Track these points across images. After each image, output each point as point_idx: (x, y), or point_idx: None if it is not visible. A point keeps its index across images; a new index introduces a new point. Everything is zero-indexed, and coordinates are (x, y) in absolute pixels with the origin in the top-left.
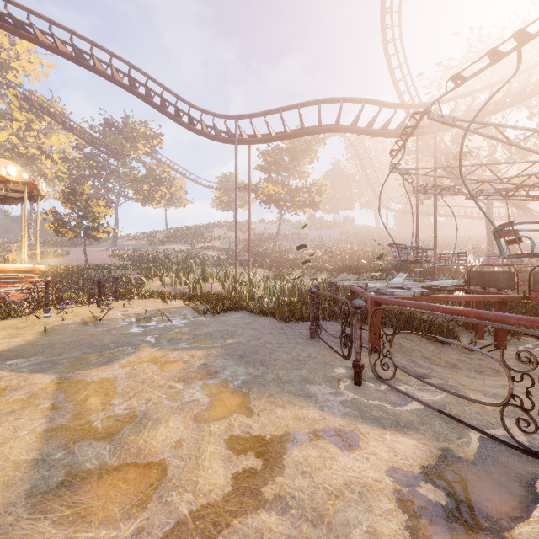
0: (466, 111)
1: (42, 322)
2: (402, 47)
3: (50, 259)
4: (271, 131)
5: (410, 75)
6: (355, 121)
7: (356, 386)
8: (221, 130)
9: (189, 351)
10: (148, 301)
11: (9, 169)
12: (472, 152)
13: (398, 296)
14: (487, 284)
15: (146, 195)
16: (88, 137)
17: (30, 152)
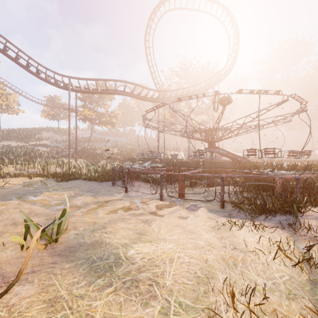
0: (175, 96)
1: None
2: (154, 58)
3: None
4: (90, 88)
5: (157, 71)
6: (132, 92)
7: (126, 193)
8: (58, 80)
9: (66, 192)
10: (16, 179)
11: None
12: (182, 110)
13: (140, 169)
14: (169, 165)
15: None
16: None
17: None
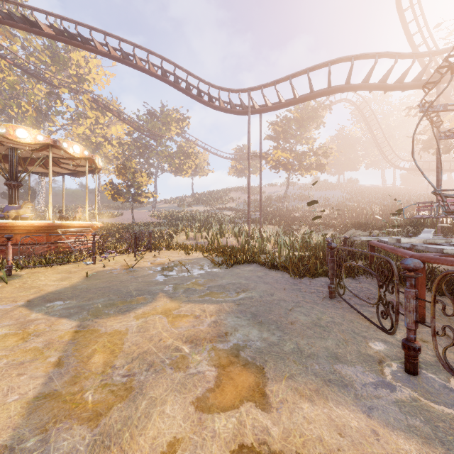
0: None
1: (89, 268)
2: None
3: (109, 219)
4: (281, 99)
5: (427, 26)
6: (367, 77)
7: (410, 376)
8: (235, 104)
9: (202, 304)
10: (174, 252)
11: (75, 148)
12: None
13: (452, 255)
14: None
15: (177, 167)
16: (136, 125)
17: (98, 140)
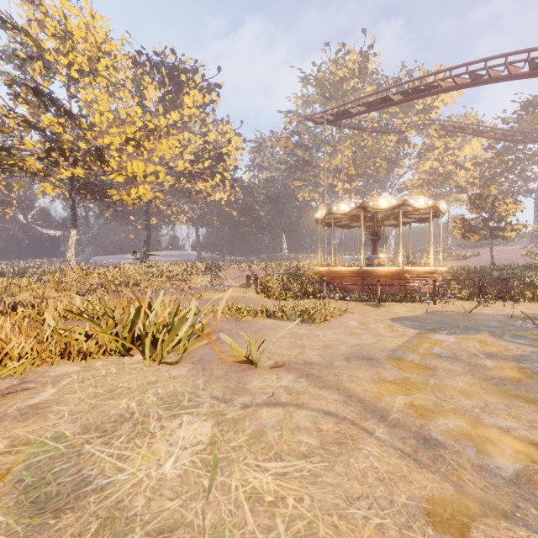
0: None
1: (429, 307)
2: None
3: (460, 261)
4: None
5: None
6: None
7: None
8: None
9: (520, 346)
10: None
11: (419, 202)
12: None
13: None
14: None
15: None
16: (499, 133)
17: (447, 170)
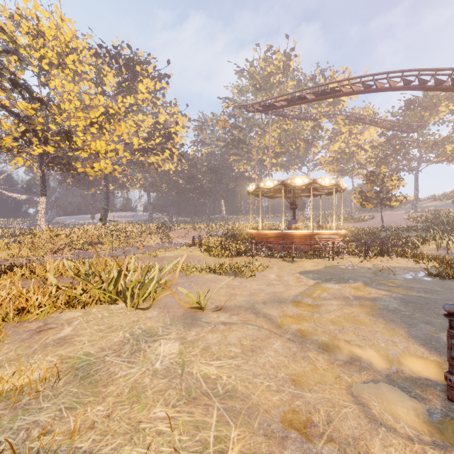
0: None
1: (329, 263)
2: None
3: (360, 223)
4: None
5: None
6: None
7: None
8: None
9: (379, 291)
10: (406, 260)
11: (325, 181)
12: None
13: None
14: None
15: (449, 155)
16: (389, 124)
17: (351, 150)
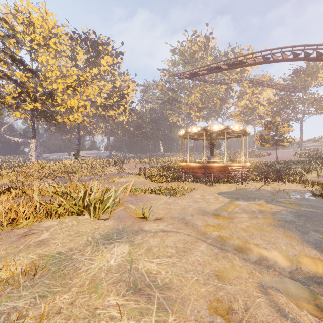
0: None
1: (239, 186)
2: None
3: (260, 158)
4: None
5: None
6: None
7: None
8: None
9: (277, 207)
10: (295, 185)
11: (235, 127)
12: None
13: None
14: None
15: None
16: (281, 87)
17: (253, 106)
